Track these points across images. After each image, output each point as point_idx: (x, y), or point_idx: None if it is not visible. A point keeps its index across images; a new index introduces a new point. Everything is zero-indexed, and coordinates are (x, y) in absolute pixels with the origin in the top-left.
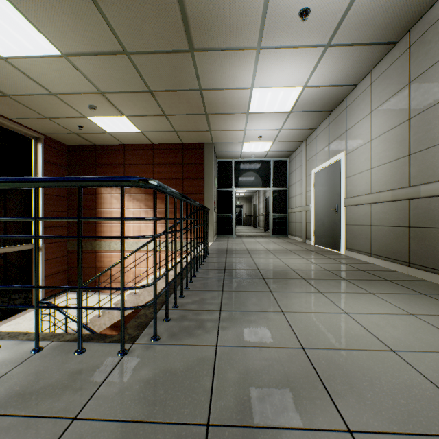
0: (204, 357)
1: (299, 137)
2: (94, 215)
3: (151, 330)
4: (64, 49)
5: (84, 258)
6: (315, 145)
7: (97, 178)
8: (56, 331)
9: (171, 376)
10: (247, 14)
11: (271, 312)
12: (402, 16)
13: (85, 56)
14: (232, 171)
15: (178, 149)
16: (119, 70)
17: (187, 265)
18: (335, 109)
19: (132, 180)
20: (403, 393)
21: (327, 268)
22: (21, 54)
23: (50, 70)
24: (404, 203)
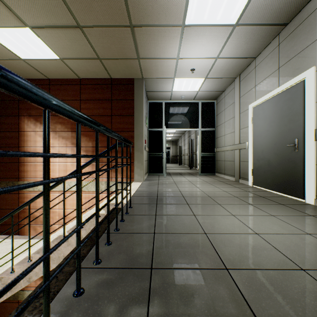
0: None
1: (233, 71)
2: None
3: None
4: None
5: (5, 199)
6: (255, 76)
7: None
8: None
9: None
10: None
11: None
12: None
13: None
14: (162, 112)
15: (106, 85)
16: None
17: None
18: (291, 20)
19: None
20: None
21: None
22: None
23: None
24: None
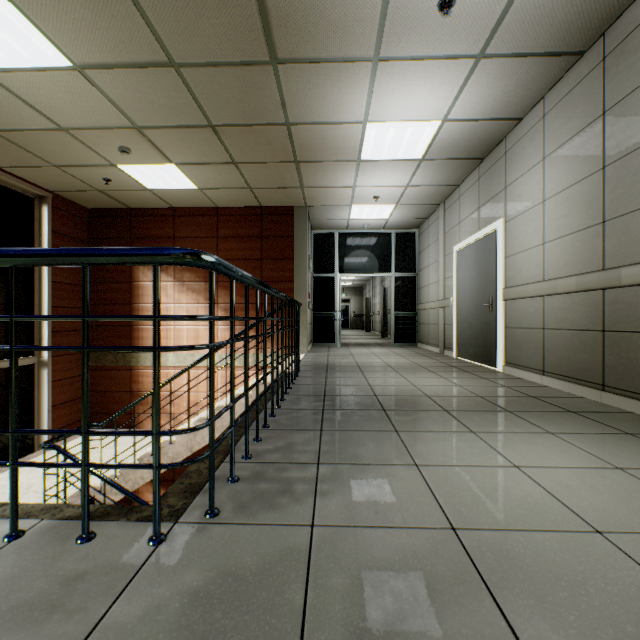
0: (292, 547)
1: (434, 198)
2: (128, 313)
3: (207, 498)
4: (77, 58)
5: (113, 377)
6: (459, 209)
7: (114, 250)
8: (69, 489)
9: (236, 583)
10: (360, 4)
11: (399, 465)
12: (594, 10)
13: (110, 69)
14: (334, 249)
15: (255, 216)
16: (163, 93)
17: (266, 391)
18: (488, 155)
19: (171, 254)
20: (629, 612)
21: (479, 393)
22: (11, 65)
23: (57, 91)
24: (595, 295)
